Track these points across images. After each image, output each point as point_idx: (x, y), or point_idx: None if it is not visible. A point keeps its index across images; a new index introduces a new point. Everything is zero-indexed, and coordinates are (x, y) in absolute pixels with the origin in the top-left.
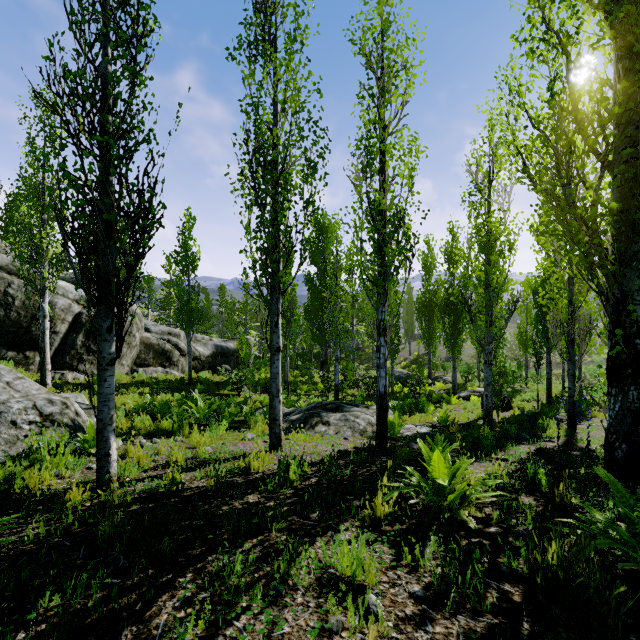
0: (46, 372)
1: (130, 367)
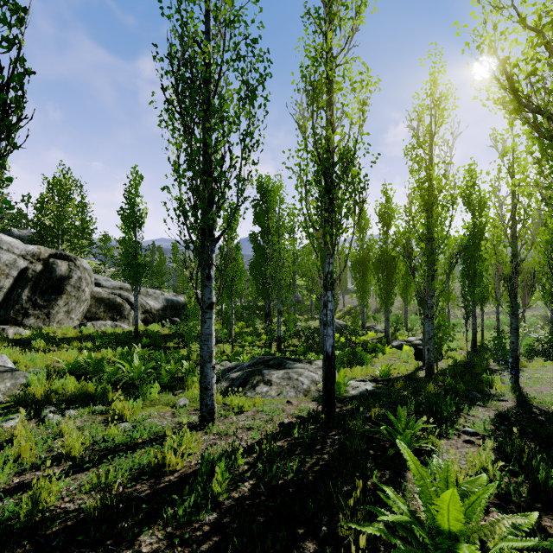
0: None
1: (80, 321)
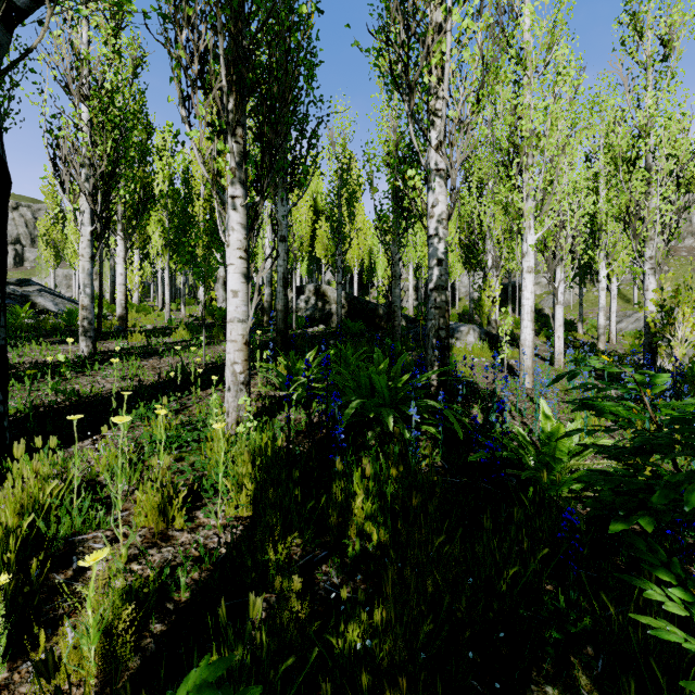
0: None
1: None
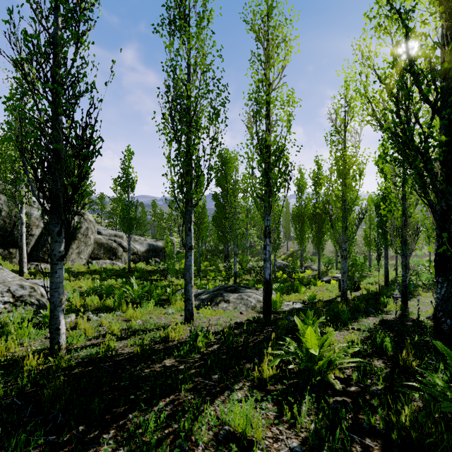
0: (23, 264)
1: (87, 260)
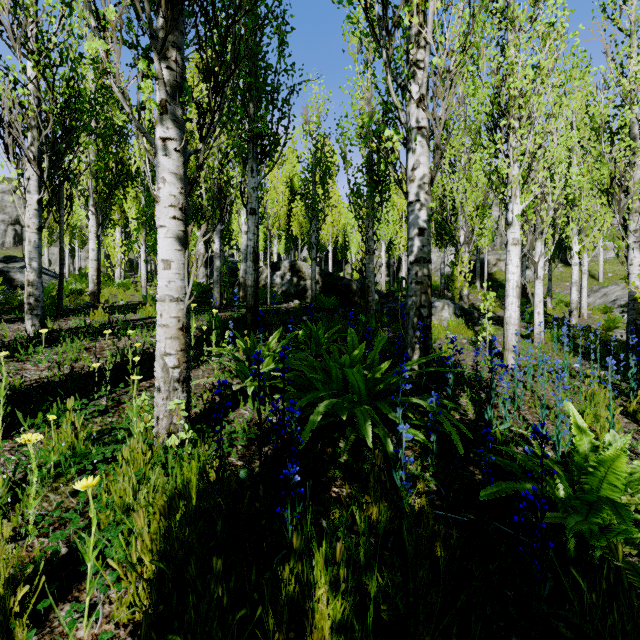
0: None
1: None
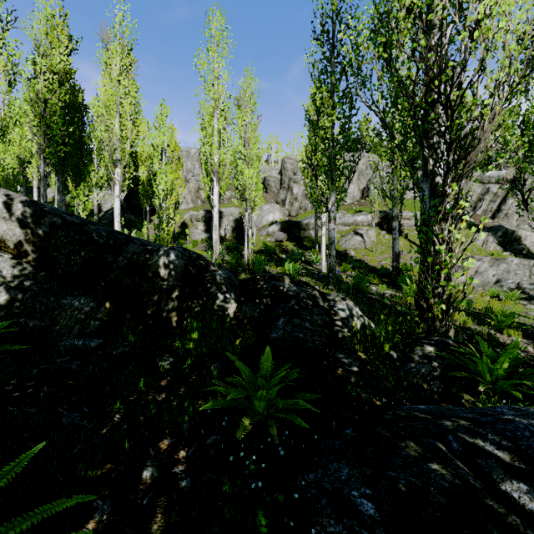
0: None
1: None
